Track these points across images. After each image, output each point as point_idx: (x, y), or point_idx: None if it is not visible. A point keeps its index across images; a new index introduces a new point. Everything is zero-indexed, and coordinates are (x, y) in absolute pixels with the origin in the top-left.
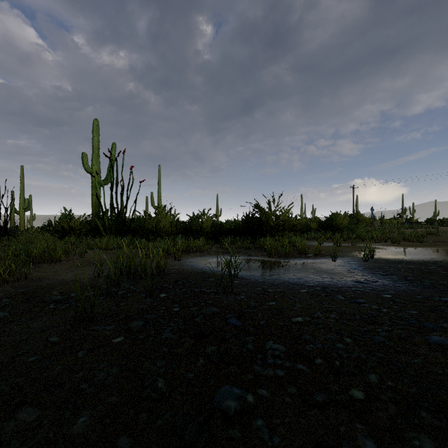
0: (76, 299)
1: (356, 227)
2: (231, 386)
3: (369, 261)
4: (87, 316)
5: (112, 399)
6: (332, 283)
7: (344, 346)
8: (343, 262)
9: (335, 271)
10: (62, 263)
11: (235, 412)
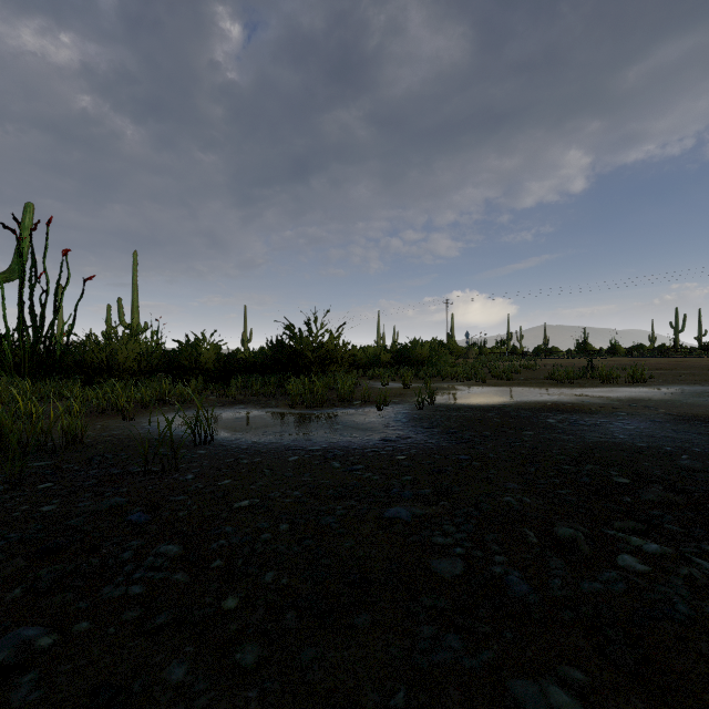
0: None
1: (439, 359)
2: (26, 627)
3: (425, 409)
4: None
5: None
6: (348, 443)
7: (272, 536)
8: (391, 412)
9: (369, 426)
10: None
11: None
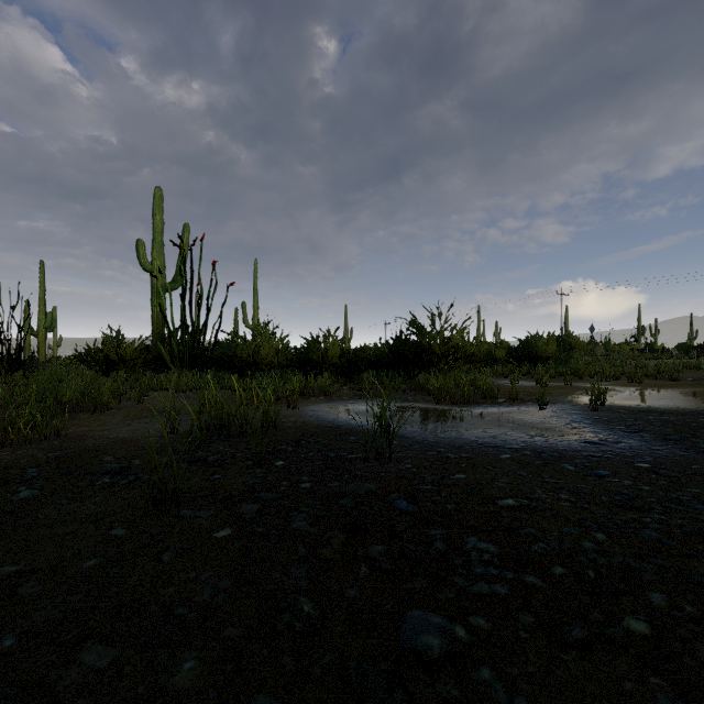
0: (143, 468)
1: (569, 356)
2: (425, 612)
3: (598, 410)
4: (168, 495)
5: (230, 631)
6: (547, 444)
7: (596, 545)
8: (557, 412)
9: (548, 426)
10: (111, 412)
11: (442, 655)
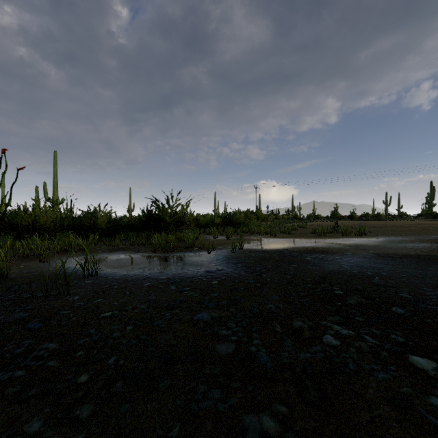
0: None
1: (249, 222)
2: None
3: (237, 252)
4: None
5: None
6: (184, 274)
7: (121, 334)
8: (215, 254)
9: (200, 263)
10: None
11: None
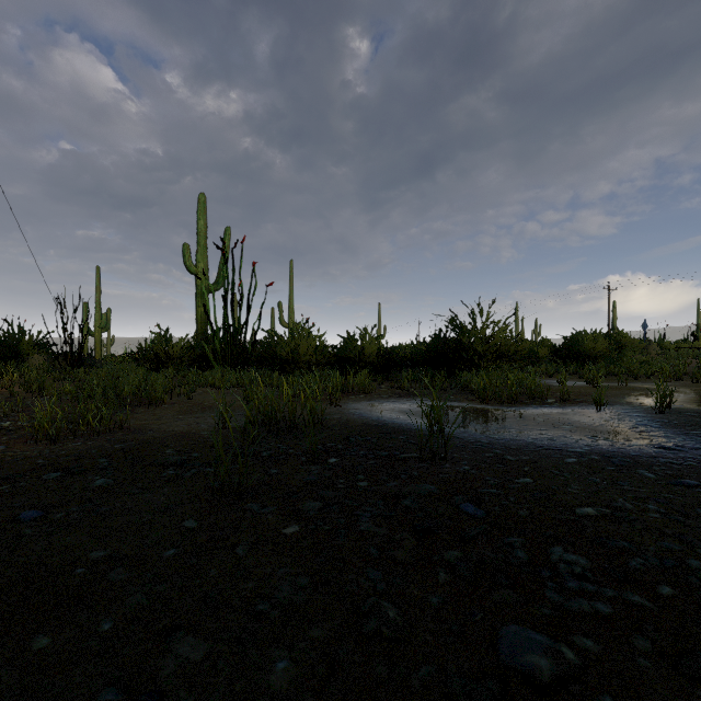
0: (203, 461)
1: (621, 354)
2: (522, 627)
3: (665, 412)
4: (232, 489)
5: (315, 632)
6: (614, 448)
7: None
8: (617, 414)
9: (610, 429)
10: (164, 407)
11: (554, 679)
